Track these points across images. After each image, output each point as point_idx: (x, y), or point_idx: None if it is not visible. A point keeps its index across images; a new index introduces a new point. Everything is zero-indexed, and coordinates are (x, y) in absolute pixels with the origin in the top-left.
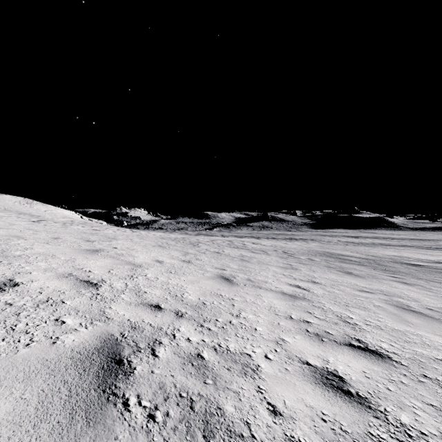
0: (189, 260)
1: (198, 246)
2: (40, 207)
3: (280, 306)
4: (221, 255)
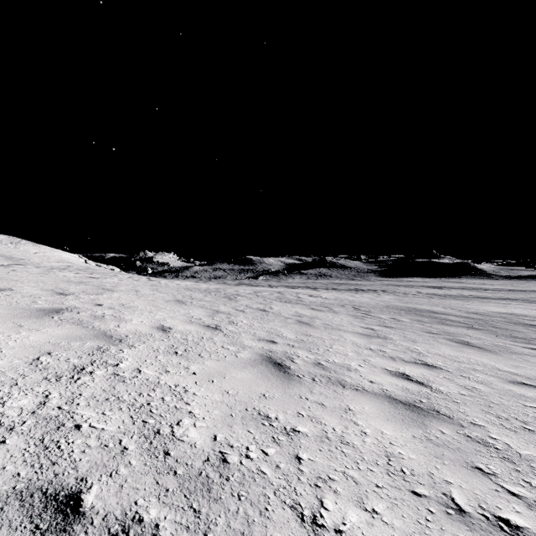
0: (217, 325)
1: (235, 301)
2: (29, 248)
3: (406, 452)
4: (268, 314)
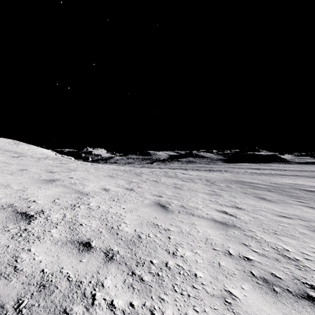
0: (132, 188)
1: (141, 176)
2: (24, 146)
3: (215, 238)
4: (158, 183)
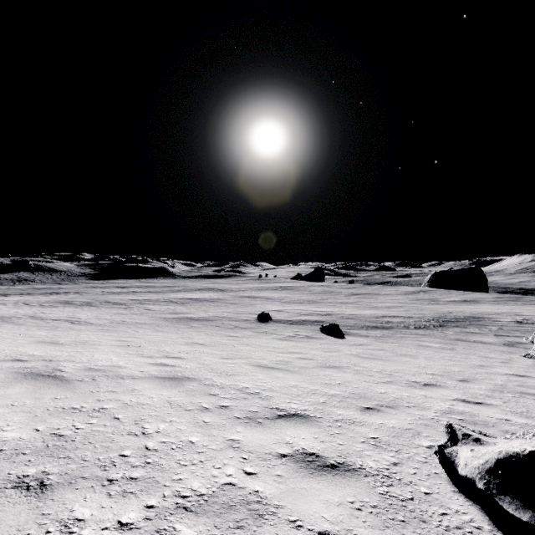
0: None
1: None
2: None
3: None
4: None
